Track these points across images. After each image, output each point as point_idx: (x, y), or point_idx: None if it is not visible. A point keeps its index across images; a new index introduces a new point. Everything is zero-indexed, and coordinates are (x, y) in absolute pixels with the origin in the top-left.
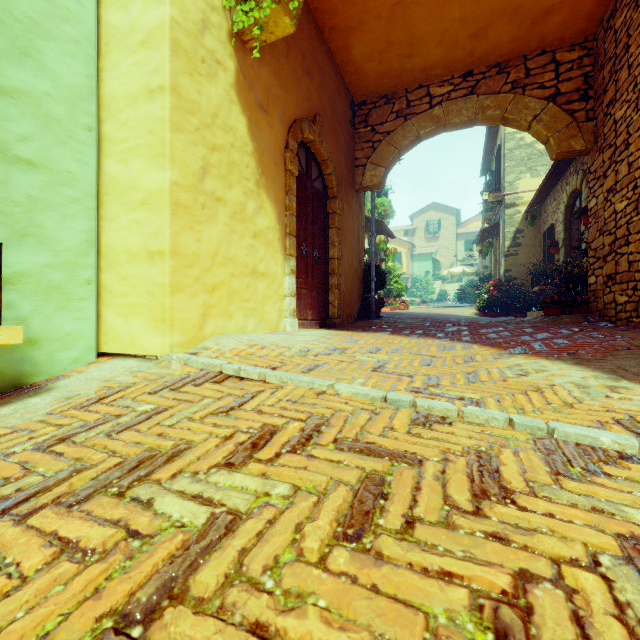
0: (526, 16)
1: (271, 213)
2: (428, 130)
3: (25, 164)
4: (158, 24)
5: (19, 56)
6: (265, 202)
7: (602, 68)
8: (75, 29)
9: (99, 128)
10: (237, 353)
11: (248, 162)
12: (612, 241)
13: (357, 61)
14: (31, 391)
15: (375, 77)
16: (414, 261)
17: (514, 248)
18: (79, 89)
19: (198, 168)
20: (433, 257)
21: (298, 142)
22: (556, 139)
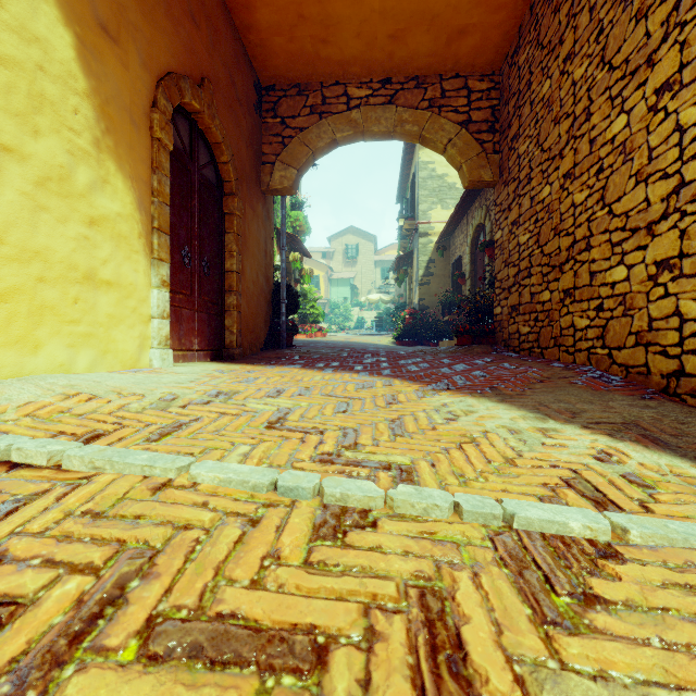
0: (443, 30)
1: (125, 194)
2: (346, 134)
3: None
4: None
5: None
6: (113, 175)
7: (507, 103)
8: None
9: None
10: (32, 411)
11: (77, 105)
12: (516, 273)
13: (262, 30)
14: None
15: (285, 58)
16: (332, 286)
17: (427, 277)
18: None
19: None
20: (351, 283)
21: (174, 104)
22: (468, 166)
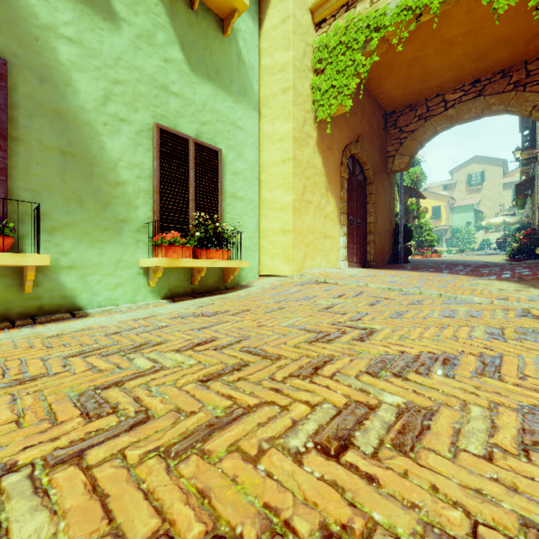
0: (519, 41)
1: (333, 203)
2: (443, 126)
3: (240, 199)
4: (287, 132)
5: (238, 158)
6: (330, 198)
7: None
8: (253, 138)
9: (259, 176)
10: (321, 275)
11: (322, 179)
12: None
13: (387, 91)
14: (245, 286)
15: (401, 97)
16: (454, 213)
17: None
18: (254, 163)
19: (302, 190)
20: (475, 208)
21: (348, 158)
22: None
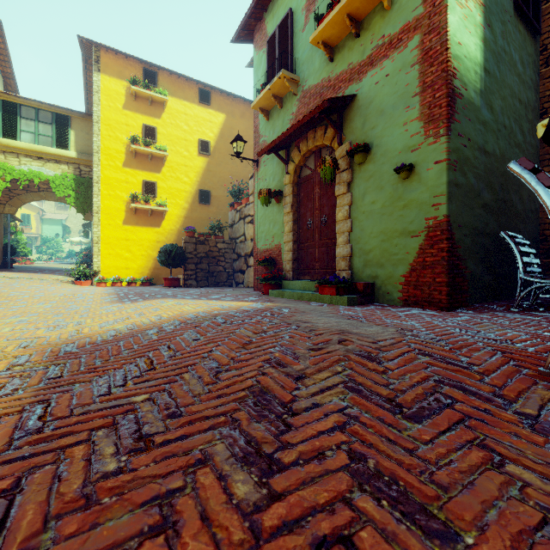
0: None
1: None
2: (38, 199)
3: None
4: None
5: None
6: None
7: None
8: None
9: None
10: None
11: None
12: None
13: None
14: None
15: None
16: (44, 224)
17: None
18: None
19: None
20: (63, 223)
21: None
22: (85, 216)
